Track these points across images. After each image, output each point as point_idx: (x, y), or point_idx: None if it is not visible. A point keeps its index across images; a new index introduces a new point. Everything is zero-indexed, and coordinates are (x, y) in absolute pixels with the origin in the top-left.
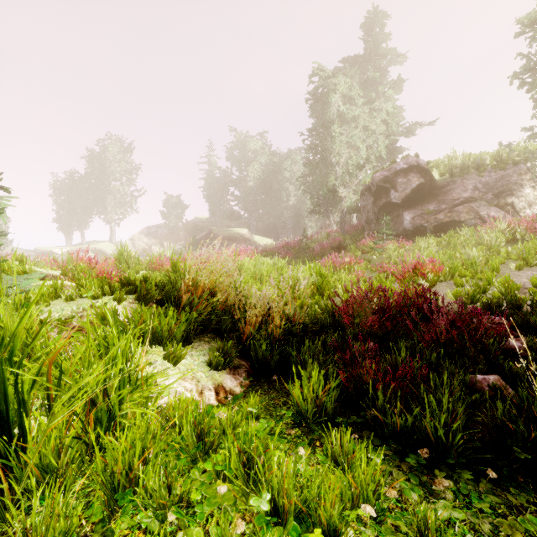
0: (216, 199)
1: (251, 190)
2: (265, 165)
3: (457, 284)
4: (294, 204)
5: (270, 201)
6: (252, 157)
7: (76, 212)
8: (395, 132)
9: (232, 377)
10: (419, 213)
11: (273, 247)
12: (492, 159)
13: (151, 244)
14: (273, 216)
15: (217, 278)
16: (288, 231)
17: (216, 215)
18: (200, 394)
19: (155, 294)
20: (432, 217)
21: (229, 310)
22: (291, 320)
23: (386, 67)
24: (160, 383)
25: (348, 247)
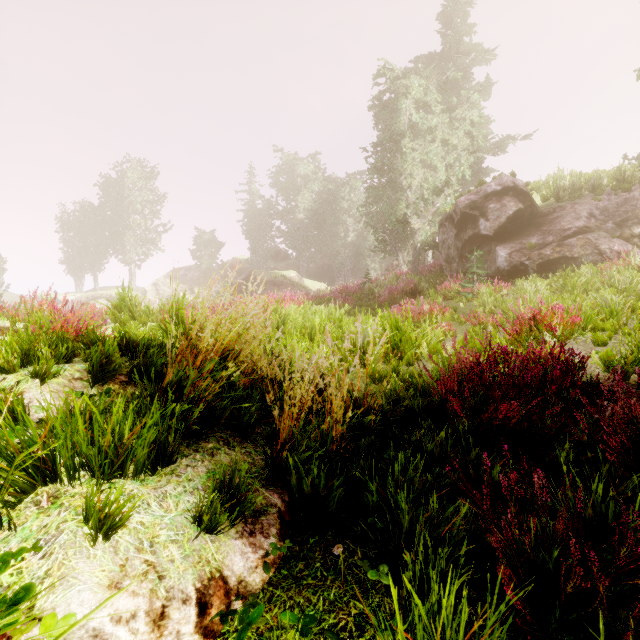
0: (257, 235)
1: (300, 224)
2: (318, 194)
3: (598, 341)
4: (353, 241)
5: (324, 238)
6: (301, 183)
7: (88, 251)
8: (482, 147)
9: (247, 546)
10: (517, 248)
11: (328, 293)
12: (612, 179)
13: (179, 290)
14: (328, 255)
15: (241, 333)
16: (346, 274)
17: (258, 254)
18: (156, 621)
19: (121, 364)
20: (535, 253)
21: (259, 386)
22: (360, 403)
23: (470, 67)
24: (43, 610)
25: (425, 292)
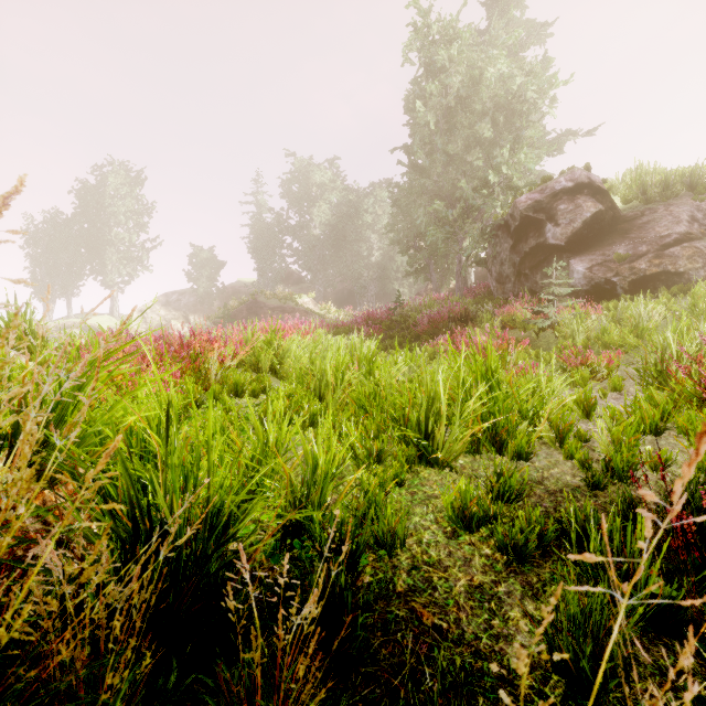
0: (265, 253)
1: (316, 242)
2: (337, 206)
3: None
4: (378, 261)
5: (344, 257)
6: (317, 193)
7: (60, 271)
8: (538, 142)
9: None
10: (599, 260)
11: (349, 321)
12: None
13: (170, 318)
14: (349, 277)
15: None
16: (369, 299)
17: (267, 276)
18: None
19: None
20: (625, 267)
21: None
22: None
23: (521, 46)
24: None
25: (479, 319)
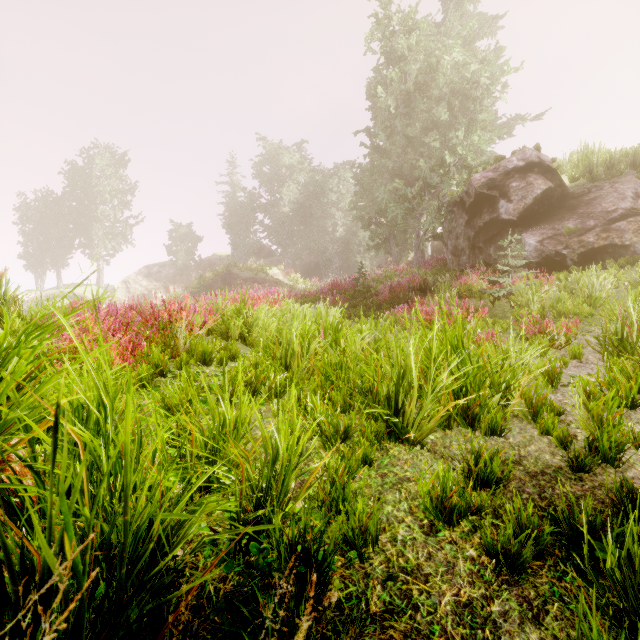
0: (239, 229)
1: (285, 218)
2: (304, 185)
3: None
4: (342, 236)
5: (311, 232)
6: (286, 174)
7: (50, 245)
8: (490, 126)
9: None
10: (550, 234)
11: (315, 291)
12: None
13: (152, 288)
14: (315, 251)
15: None
16: (334, 271)
17: (240, 250)
18: None
19: None
20: (575, 240)
21: None
22: None
23: (474, 37)
24: None
25: (437, 289)
